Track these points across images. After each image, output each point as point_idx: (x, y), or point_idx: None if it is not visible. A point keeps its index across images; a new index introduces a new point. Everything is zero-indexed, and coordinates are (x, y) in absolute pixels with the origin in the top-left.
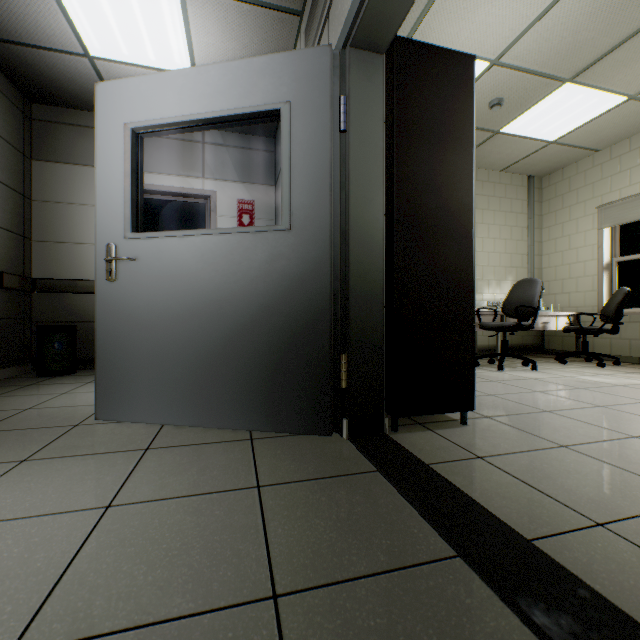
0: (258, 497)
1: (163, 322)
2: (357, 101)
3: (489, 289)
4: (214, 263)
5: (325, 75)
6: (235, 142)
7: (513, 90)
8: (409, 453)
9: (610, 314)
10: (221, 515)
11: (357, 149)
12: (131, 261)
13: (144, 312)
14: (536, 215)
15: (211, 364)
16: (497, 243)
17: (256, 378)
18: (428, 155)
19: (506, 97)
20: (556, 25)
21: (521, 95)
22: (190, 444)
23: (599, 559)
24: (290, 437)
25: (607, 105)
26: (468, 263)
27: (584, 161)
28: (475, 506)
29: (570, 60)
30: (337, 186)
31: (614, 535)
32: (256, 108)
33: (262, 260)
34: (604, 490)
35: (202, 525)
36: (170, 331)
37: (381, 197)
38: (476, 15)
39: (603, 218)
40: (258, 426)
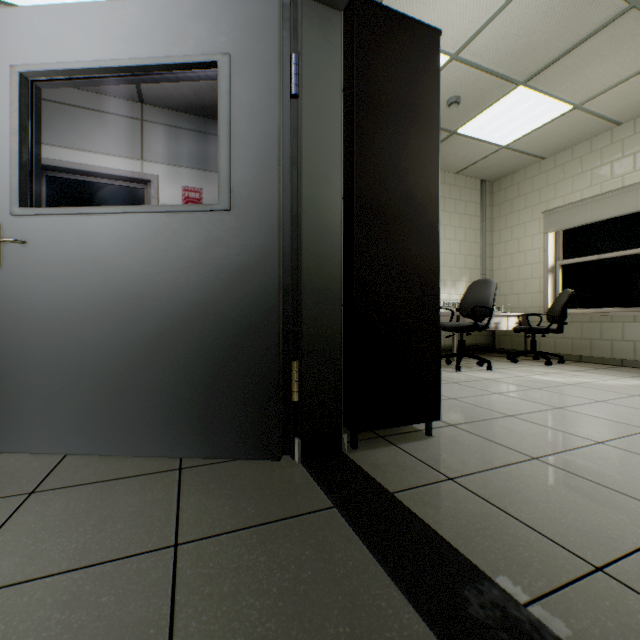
0: (172, 564)
1: (65, 323)
2: (311, 62)
3: (445, 289)
4: (133, 249)
5: (272, 25)
6: (180, 122)
7: (470, 89)
8: (372, 479)
9: (556, 314)
10: (109, 604)
11: (311, 118)
12: (21, 244)
13: (39, 310)
14: (488, 218)
15: (129, 376)
16: (453, 244)
17: (187, 392)
18: (391, 134)
19: (464, 96)
20: (514, 22)
21: (478, 95)
22: (96, 481)
23: (613, 629)
24: (230, 463)
25: (555, 113)
26: (434, 258)
27: (531, 168)
28: (455, 557)
29: (524, 62)
30: (287, 161)
31: (619, 585)
32: (187, 58)
33: (195, 247)
34: (590, 516)
35: (74, 628)
36: (74, 335)
37: (339, 177)
38: (437, 1)
39: (548, 223)
40: (189, 452)
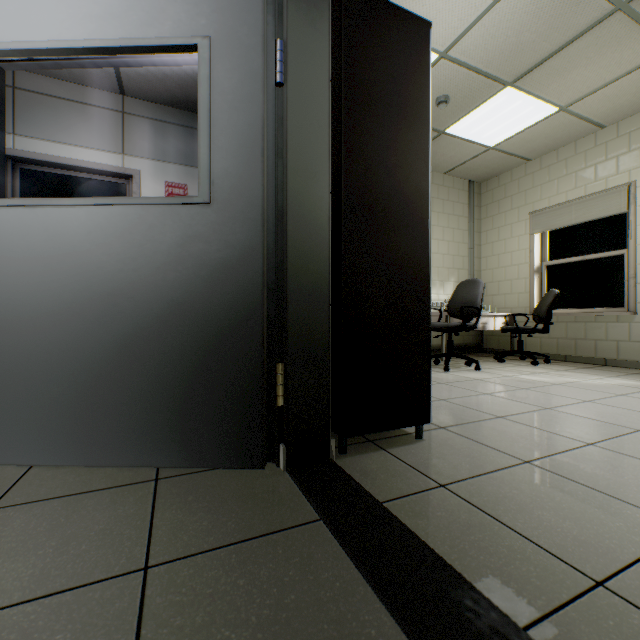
0: (140, 591)
1: (30, 324)
2: (297, 48)
3: (433, 290)
4: (105, 244)
5: (256, 8)
6: (163, 116)
7: (459, 88)
8: (360, 488)
9: (542, 315)
10: None
11: (297, 108)
12: None
13: (1, 310)
14: (475, 219)
15: (101, 380)
16: (441, 244)
17: (164, 397)
18: (381, 128)
19: (452, 95)
20: (502, 21)
21: (466, 95)
22: (62, 495)
23: None
24: (211, 472)
25: (541, 114)
26: (424, 256)
27: (518, 169)
28: (450, 575)
29: (512, 62)
30: (272, 152)
31: (622, 601)
32: (164, 40)
33: (172, 242)
34: (586, 523)
35: None
36: (40, 336)
37: (326, 171)
38: None
39: (534, 224)
40: (167, 461)
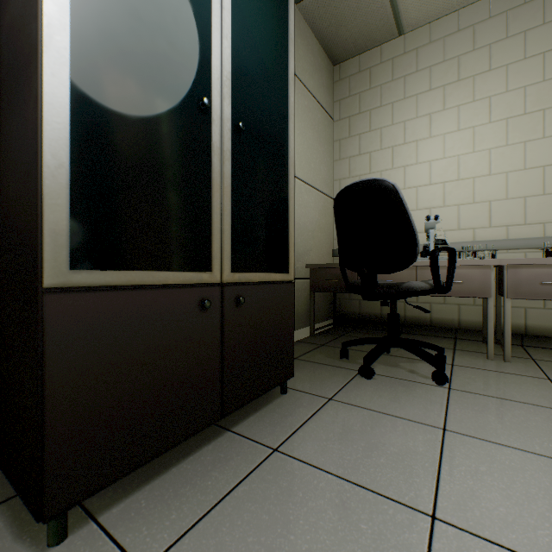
0: None
1: None
2: None
3: None
4: None
5: None
6: None
7: None
8: None
9: None
10: None
11: None
12: None
13: None
14: None
15: None
16: None
17: None
18: None
19: None
20: None
21: None
22: None
23: None
24: None
25: None
26: (33, 127)
27: None
28: None
29: None
30: None
31: None
32: None
33: None
34: None
35: None
36: None
37: None
38: None
39: None
40: None
